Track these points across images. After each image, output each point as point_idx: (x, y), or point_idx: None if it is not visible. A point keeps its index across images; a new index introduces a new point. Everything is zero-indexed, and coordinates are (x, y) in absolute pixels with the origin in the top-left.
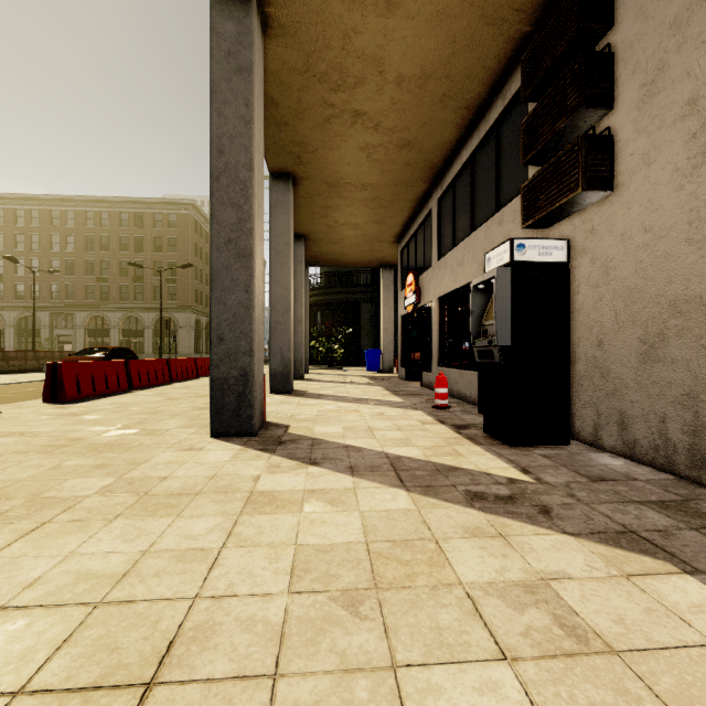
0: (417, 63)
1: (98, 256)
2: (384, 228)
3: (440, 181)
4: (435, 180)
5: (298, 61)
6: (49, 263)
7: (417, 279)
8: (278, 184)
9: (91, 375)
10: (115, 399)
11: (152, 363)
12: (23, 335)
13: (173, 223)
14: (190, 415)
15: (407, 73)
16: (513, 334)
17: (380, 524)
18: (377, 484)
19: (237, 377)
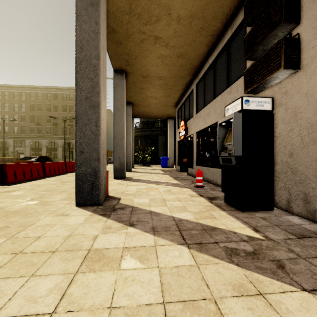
0: (188, 9)
1: (36, 113)
2: (169, 99)
3: (197, 75)
4: (194, 74)
5: (126, 6)
6: (13, 116)
7: (185, 123)
8: (118, 76)
9: (22, 170)
10: (34, 182)
11: (57, 164)
12: (1, 150)
13: (72, 98)
14: (69, 192)
15: (182, 14)
16: (243, 149)
17: (172, 282)
18: (169, 242)
19: (91, 173)
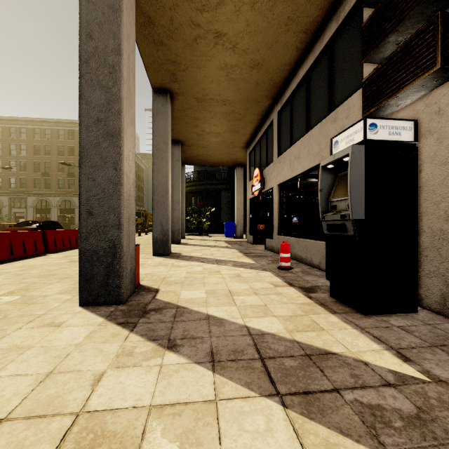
0: None
1: (43, 159)
2: (237, 137)
3: (280, 98)
4: (276, 97)
5: None
6: (8, 163)
7: (262, 172)
8: (159, 97)
9: (9, 243)
10: (26, 262)
11: (67, 232)
12: None
13: None
14: (77, 278)
15: None
16: (366, 209)
17: None
18: (244, 390)
19: (106, 249)
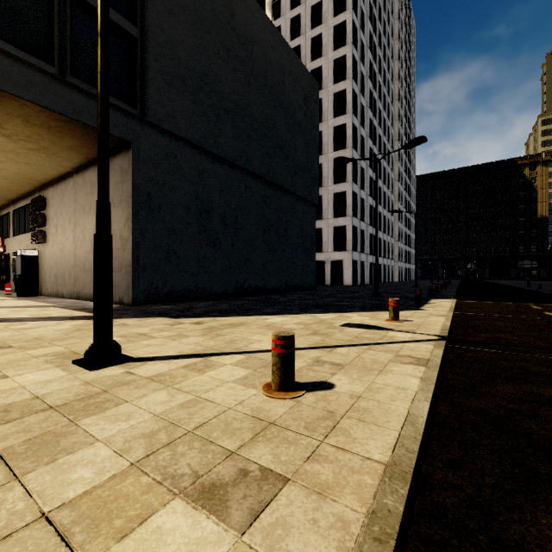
0: None
1: None
2: None
3: (14, 204)
4: (11, 202)
5: None
6: None
7: (3, 240)
8: None
9: None
10: None
11: None
12: None
13: None
14: None
15: None
16: (22, 272)
17: None
18: None
19: None
